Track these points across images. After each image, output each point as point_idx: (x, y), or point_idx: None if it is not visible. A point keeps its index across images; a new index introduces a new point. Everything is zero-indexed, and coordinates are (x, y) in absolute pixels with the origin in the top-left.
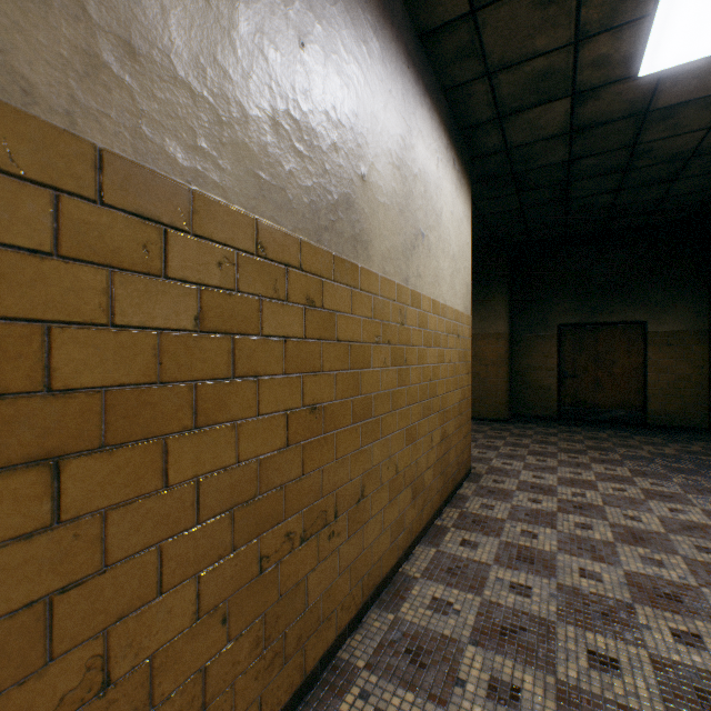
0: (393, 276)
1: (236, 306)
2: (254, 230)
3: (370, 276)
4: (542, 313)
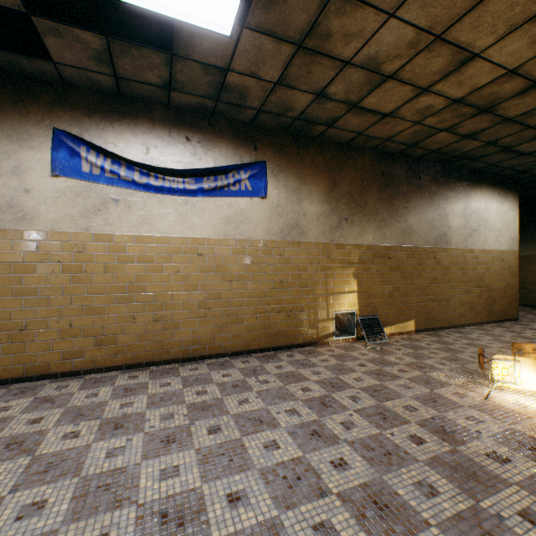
0: (460, 247)
1: (421, 261)
2: (424, 248)
3: (450, 249)
4: None
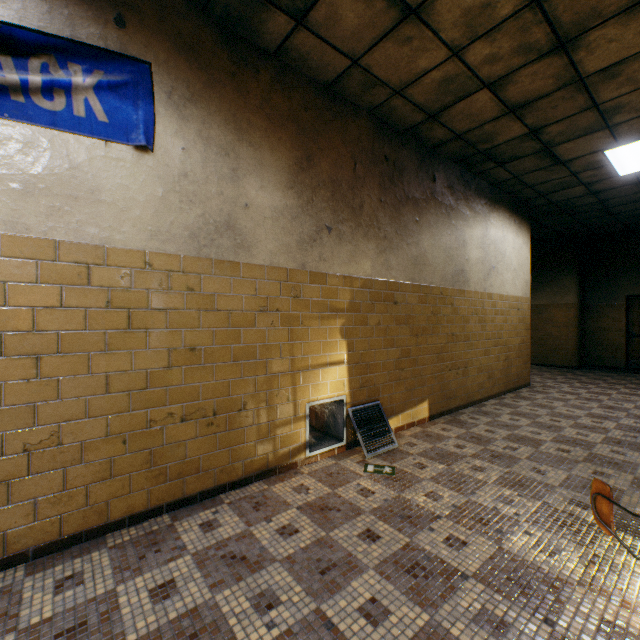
0: (478, 289)
1: (437, 308)
2: (440, 290)
3: (469, 292)
4: (611, 287)
